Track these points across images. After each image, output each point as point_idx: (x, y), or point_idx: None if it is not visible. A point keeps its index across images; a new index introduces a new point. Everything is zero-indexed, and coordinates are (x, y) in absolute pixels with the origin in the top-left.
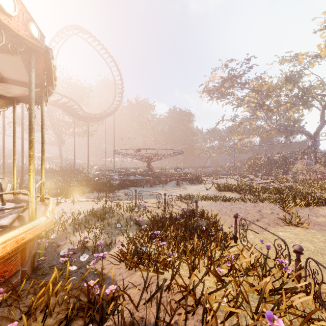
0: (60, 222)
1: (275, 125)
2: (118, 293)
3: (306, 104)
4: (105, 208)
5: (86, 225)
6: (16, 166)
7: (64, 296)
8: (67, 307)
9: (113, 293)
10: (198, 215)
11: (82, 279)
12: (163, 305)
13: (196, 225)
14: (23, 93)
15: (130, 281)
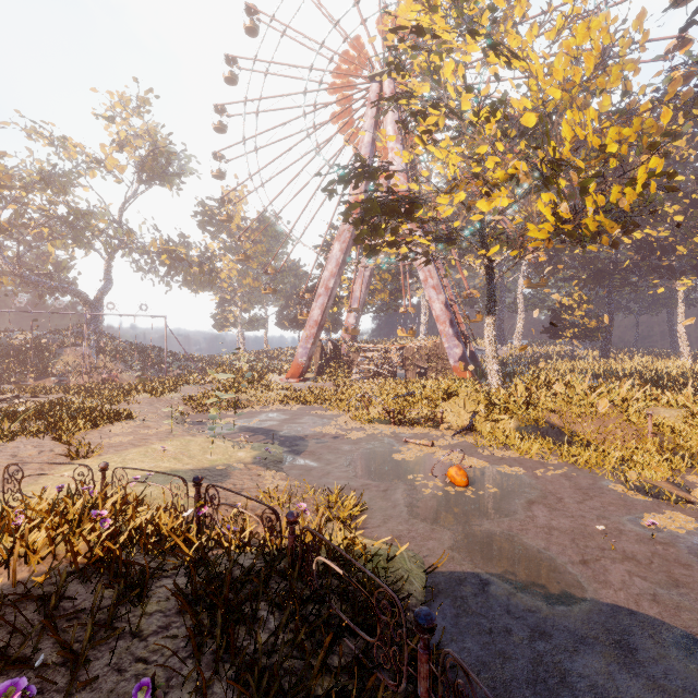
0: None
1: (15, 267)
2: None
3: (82, 241)
4: None
5: None
6: None
7: None
8: None
9: None
10: None
11: None
12: None
13: None
14: None
15: None
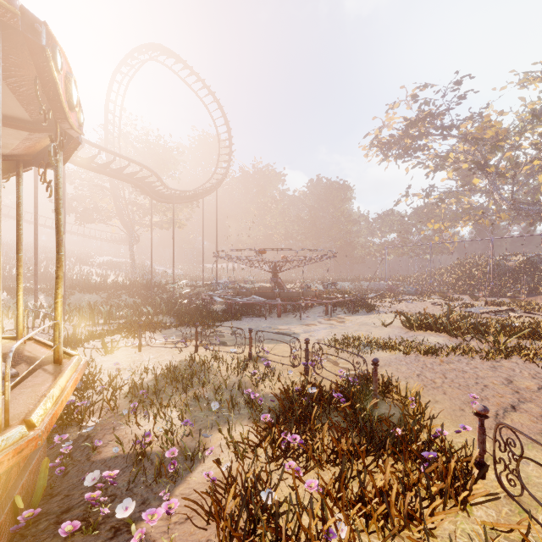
0: (110, 390)
1: (509, 202)
2: None
3: None
4: (193, 361)
5: (156, 400)
6: (21, 288)
7: None
8: None
9: None
10: (378, 389)
11: None
12: None
13: (378, 418)
14: (31, 147)
15: None
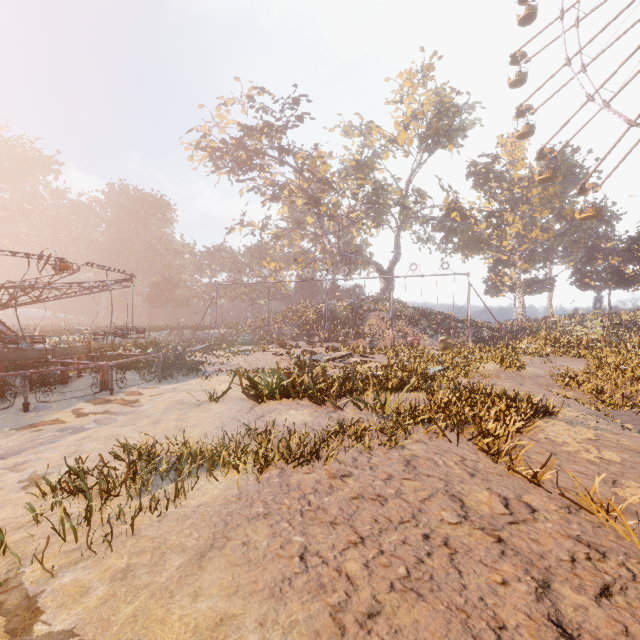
0: None
1: (336, 248)
2: None
3: (380, 217)
4: None
5: None
6: None
7: None
8: None
9: None
10: None
11: None
12: None
13: None
14: None
15: None
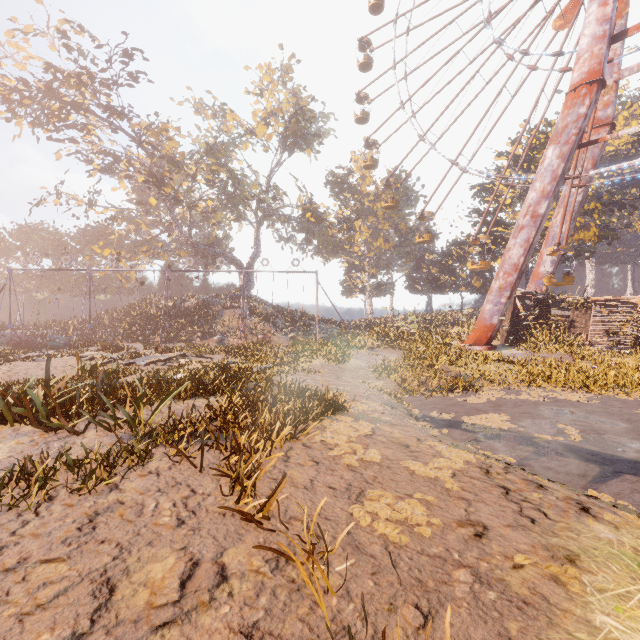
0: None
1: (188, 237)
2: None
3: (237, 209)
4: None
5: None
6: None
7: None
8: None
9: None
10: None
11: None
12: None
13: None
14: None
15: None
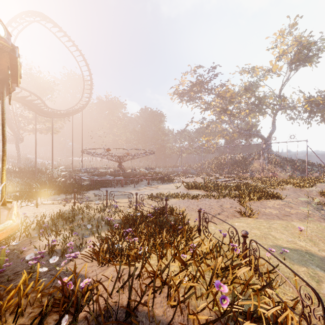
0: (22, 228)
1: (236, 129)
2: (92, 285)
3: (261, 111)
4: (73, 210)
5: (53, 229)
6: None
7: (37, 296)
8: (40, 305)
9: (87, 287)
10: (168, 212)
11: (55, 277)
12: (134, 288)
13: (166, 221)
14: None
15: (103, 276)
